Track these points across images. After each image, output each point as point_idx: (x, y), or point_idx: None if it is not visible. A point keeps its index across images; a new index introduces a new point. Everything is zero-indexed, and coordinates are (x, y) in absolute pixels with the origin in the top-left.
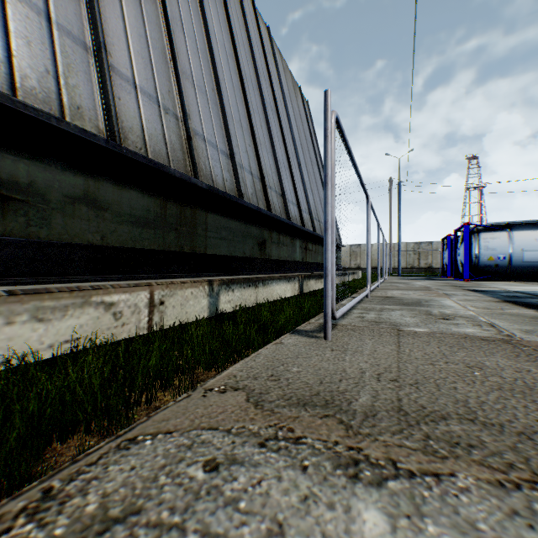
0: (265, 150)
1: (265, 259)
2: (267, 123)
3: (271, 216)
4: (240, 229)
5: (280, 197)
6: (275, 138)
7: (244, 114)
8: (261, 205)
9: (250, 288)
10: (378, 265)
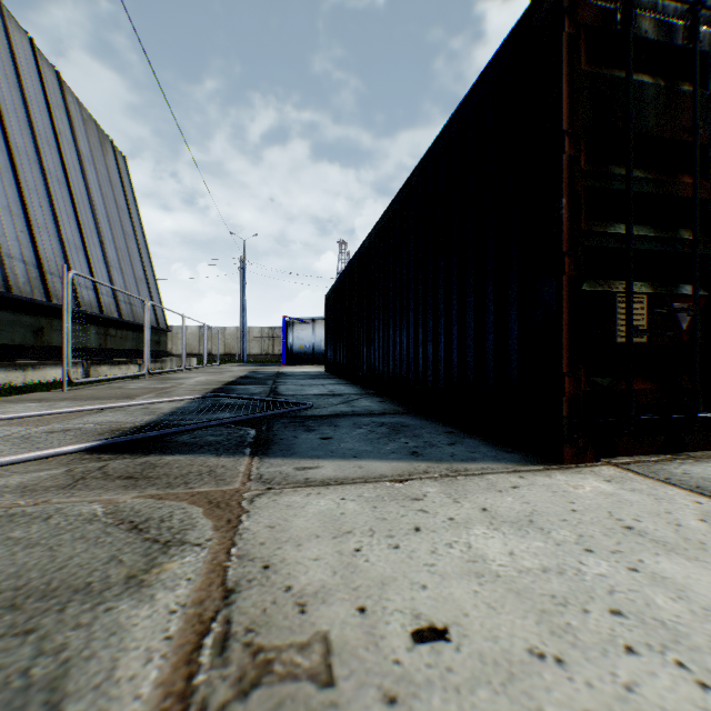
0: (47, 233)
1: (43, 346)
2: (52, 201)
3: (50, 305)
4: (10, 319)
5: None
6: (64, 216)
7: (16, 197)
8: (39, 293)
9: (18, 371)
10: (183, 352)
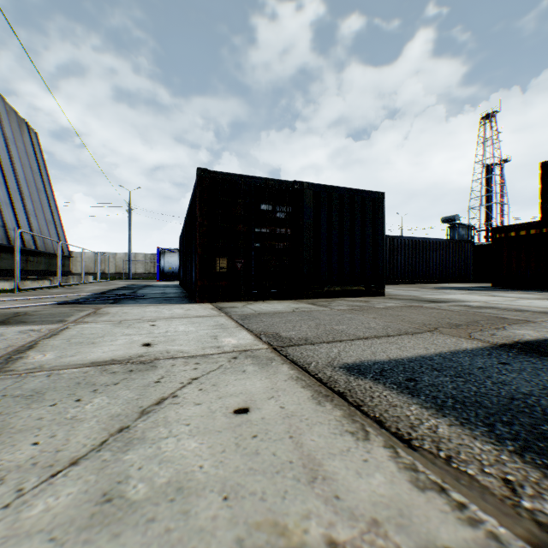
0: None
1: None
2: None
3: None
4: None
5: (3, 227)
6: None
7: None
8: None
9: None
10: (83, 272)
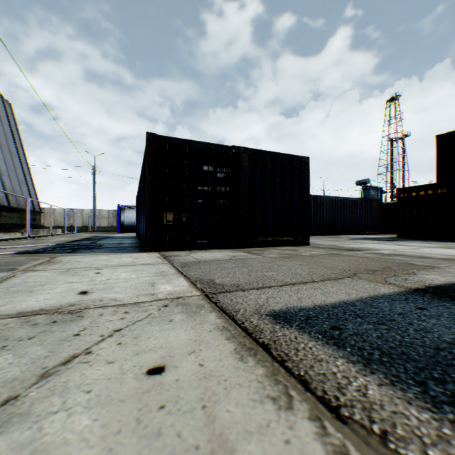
0: None
1: None
2: None
3: None
4: None
5: None
6: None
7: None
8: None
9: None
10: (51, 225)
